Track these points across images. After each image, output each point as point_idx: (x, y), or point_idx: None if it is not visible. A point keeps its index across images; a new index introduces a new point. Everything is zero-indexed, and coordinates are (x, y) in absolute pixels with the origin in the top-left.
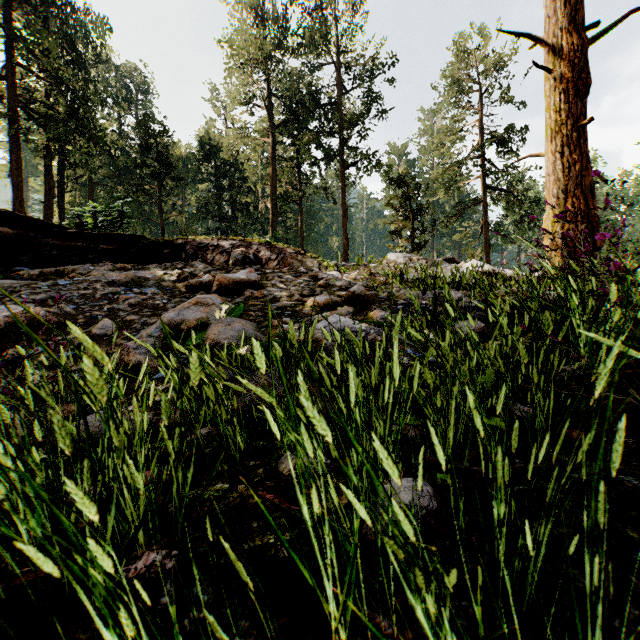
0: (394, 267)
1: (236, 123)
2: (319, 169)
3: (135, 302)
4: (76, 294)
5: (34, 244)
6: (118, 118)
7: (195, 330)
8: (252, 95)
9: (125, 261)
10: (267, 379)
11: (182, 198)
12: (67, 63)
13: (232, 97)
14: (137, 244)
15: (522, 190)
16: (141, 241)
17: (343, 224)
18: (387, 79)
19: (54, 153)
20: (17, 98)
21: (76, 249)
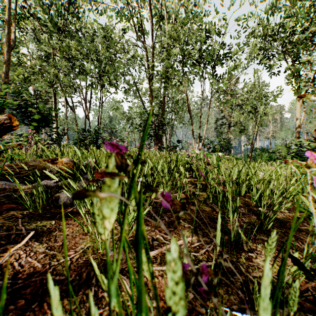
0: None
1: None
2: None
3: None
4: None
5: None
6: None
7: None
8: None
9: None
10: None
11: None
12: None
13: None
14: None
15: None
16: None
17: None
18: None
19: None
20: None
21: None
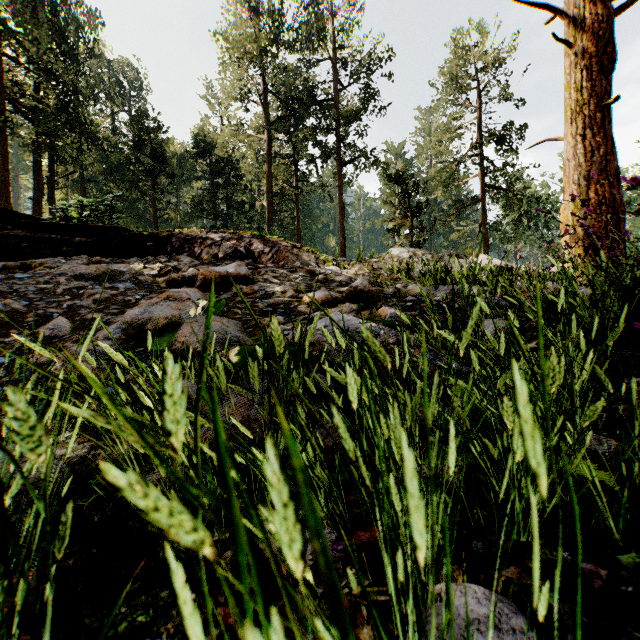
0: (399, 261)
1: (231, 119)
2: (316, 167)
3: (102, 298)
4: (34, 289)
5: (2, 236)
6: (111, 114)
7: (164, 331)
8: (248, 91)
9: (104, 255)
10: (248, 397)
11: (177, 196)
12: (56, 55)
13: (227, 92)
14: (118, 237)
15: (521, 188)
16: (123, 234)
17: (340, 222)
18: (385, 75)
19: (43, 148)
20: (4, 90)
21: (50, 241)
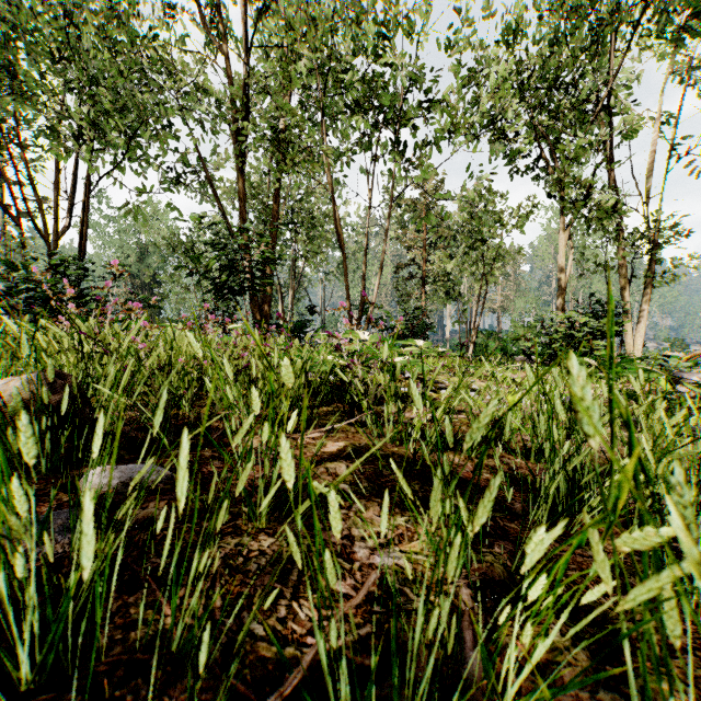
0: None
1: None
2: None
3: None
4: None
5: None
6: None
7: None
8: None
9: None
10: None
11: None
12: None
13: None
14: None
15: None
16: None
17: None
18: None
19: None
20: None
21: None
